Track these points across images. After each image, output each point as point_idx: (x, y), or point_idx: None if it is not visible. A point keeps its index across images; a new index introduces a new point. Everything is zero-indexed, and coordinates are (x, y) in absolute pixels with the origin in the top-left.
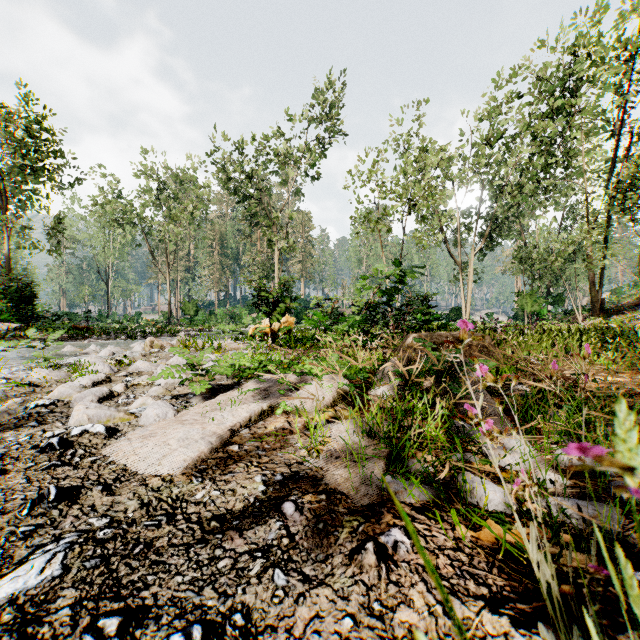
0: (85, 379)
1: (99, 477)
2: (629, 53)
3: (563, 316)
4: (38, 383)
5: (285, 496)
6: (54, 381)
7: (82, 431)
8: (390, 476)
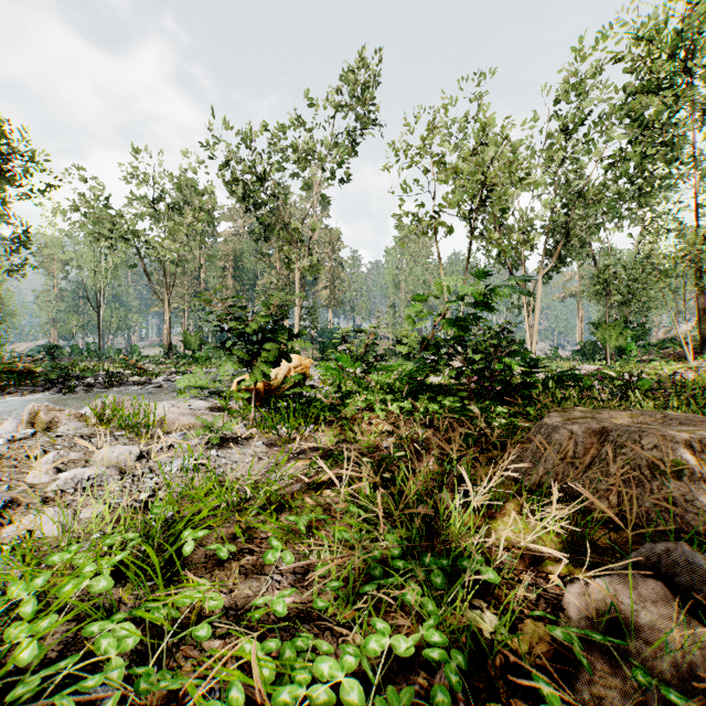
0: None
1: None
2: None
3: (657, 353)
4: None
5: None
6: None
7: None
8: None
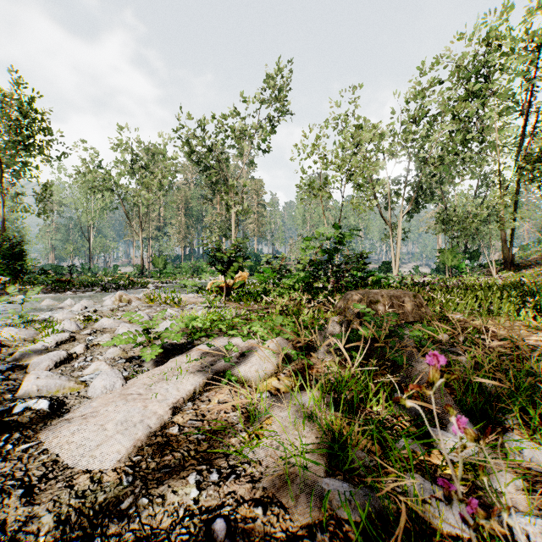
0: (49, 339)
1: (25, 473)
2: (537, 43)
3: (479, 269)
4: (7, 342)
5: (218, 506)
6: (22, 340)
7: (24, 408)
8: (332, 480)
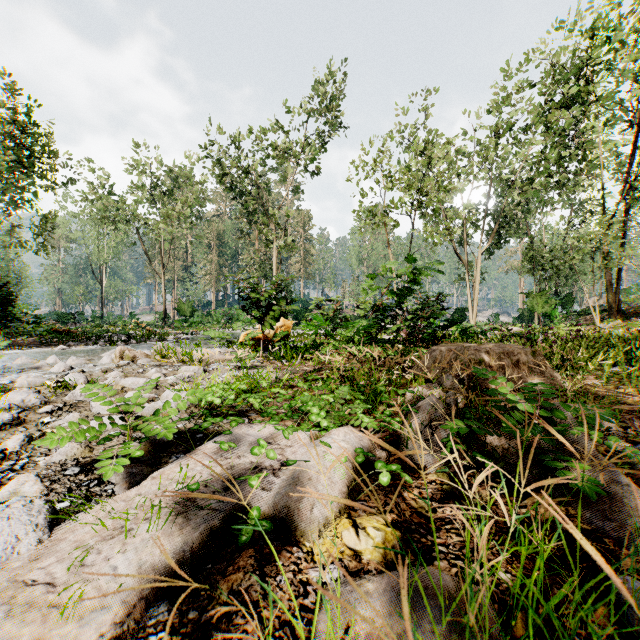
0: None
1: None
2: None
3: (576, 318)
4: None
5: None
6: None
7: None
8: None
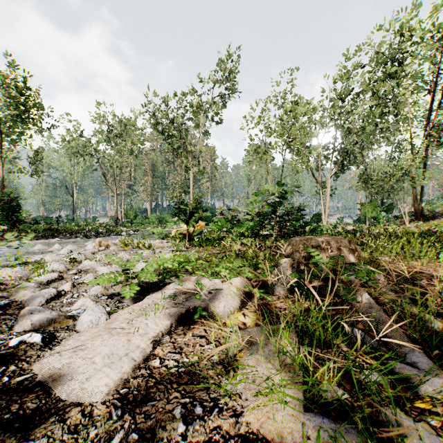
0: (41, 278)
1: (20, 406)
2: None
3: (394, 220)
4: (4, 281)
5: (206, 442)
6: (18, 279)
7: (20, 342)
8: (313, 414)
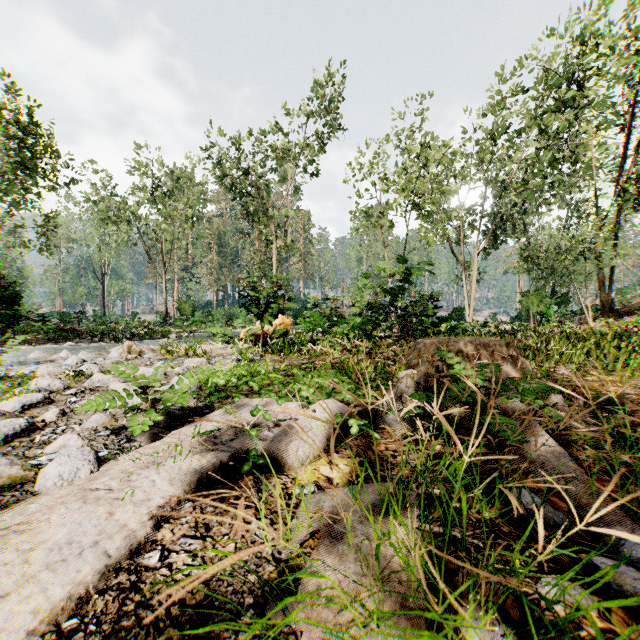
0: (13, 402)
1: None
2: None
3: (570, 317)
4: None
5: None
6: None
7: None
8: None
